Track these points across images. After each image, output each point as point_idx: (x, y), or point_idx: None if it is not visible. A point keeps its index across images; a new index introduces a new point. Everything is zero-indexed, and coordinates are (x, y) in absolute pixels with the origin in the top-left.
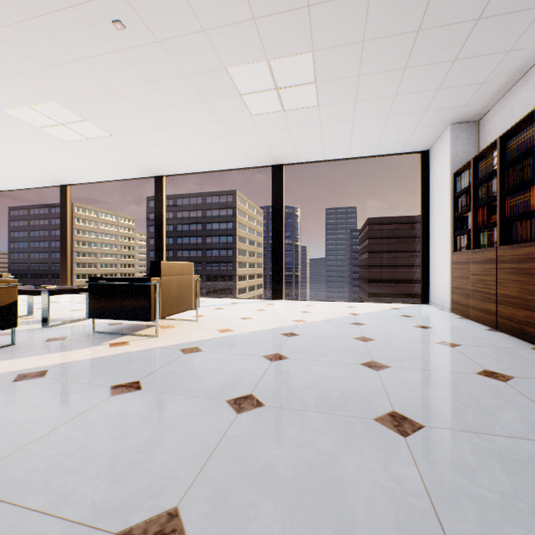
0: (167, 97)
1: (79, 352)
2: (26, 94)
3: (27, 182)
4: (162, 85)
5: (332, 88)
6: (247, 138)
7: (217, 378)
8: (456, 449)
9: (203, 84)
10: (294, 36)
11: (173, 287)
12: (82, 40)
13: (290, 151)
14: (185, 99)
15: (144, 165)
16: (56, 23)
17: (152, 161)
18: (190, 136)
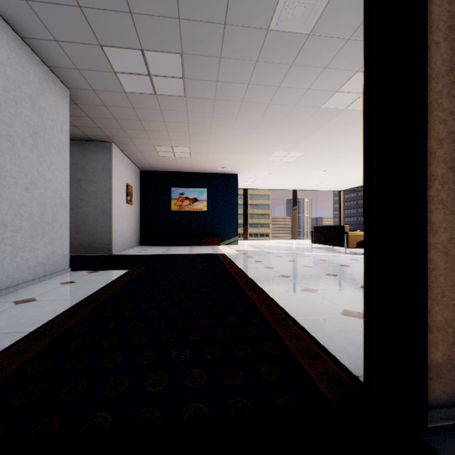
0: None
1: None
2: None
3: (359, 184)
4: None
5: None
6: None
7: None
8: None
9: None
10: None
11: None
12: None
13: None
14: None
15: None
16: None
17: None
18: None
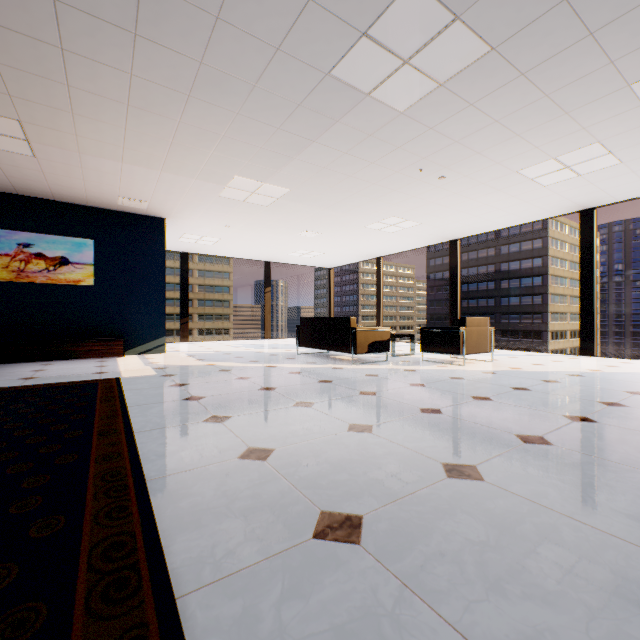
0: (467, 196)
1: (423, 366)
2: (379, 217)
3: (355, 259)
4: (464, 192)
5: (633, 150)
6: (542, 199)
7: (505, 382)
8: (635, 411)
9: (496, 183)
10: (575, 142)
11: (473, 334)
12: (418, 189)
13: (599, 197)
14: (481, 193)
15: (441, 235)
16: (407, 188)
17: (449, 232)
18: (484, 211)
